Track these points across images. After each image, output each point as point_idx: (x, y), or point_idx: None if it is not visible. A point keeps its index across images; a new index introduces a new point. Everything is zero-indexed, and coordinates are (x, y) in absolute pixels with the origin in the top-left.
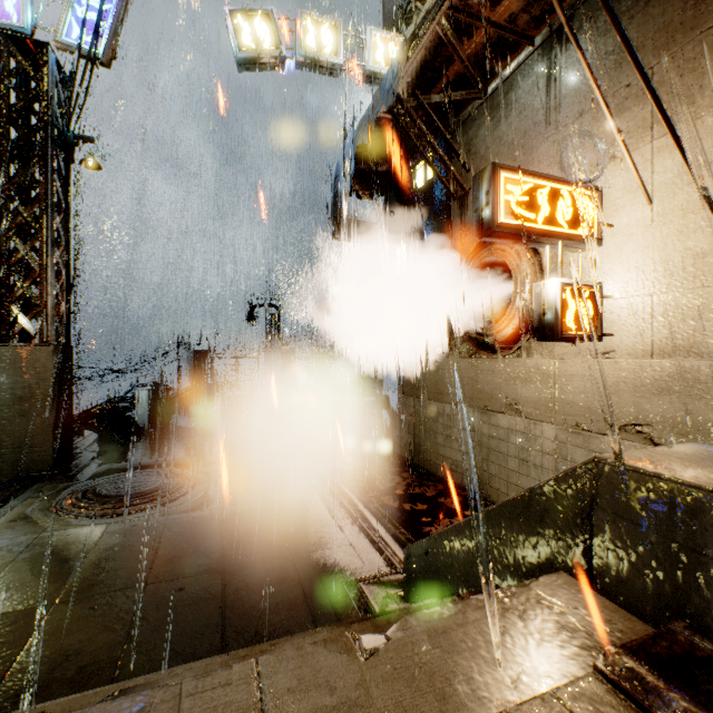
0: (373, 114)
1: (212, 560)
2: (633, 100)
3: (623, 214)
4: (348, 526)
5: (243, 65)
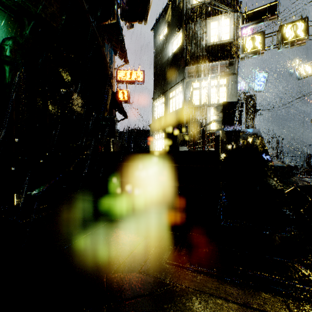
0: None
1: None
2: None
3: None
4: None
5: (300, 79)
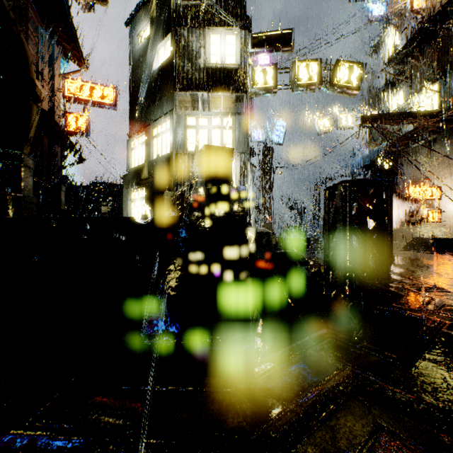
0: (372, 159)
1: None
2: (449, 166)
3: (447, 192)
4: None
5: (319, 134)
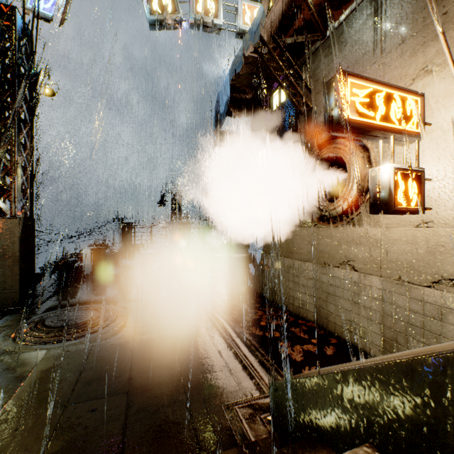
0: (244, 51)
1: (121, 383)
2: (449, 25)
3: (440, 114)
4: (225, 353)
5: (153, 25)
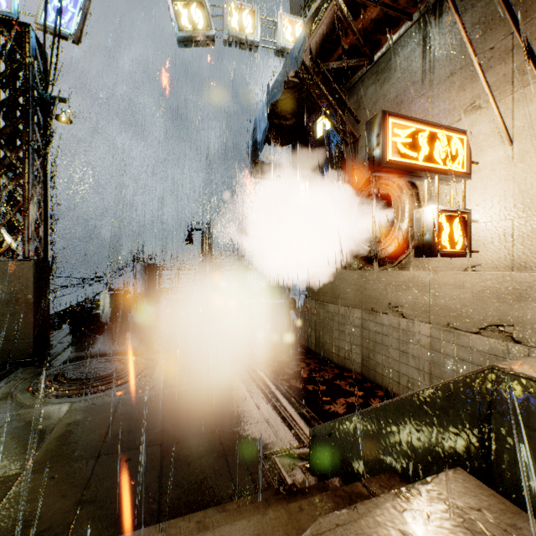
0: (283, 77)
1: (153, 435)
2: (496, 60)
3: (487, 153)
4: (263, 405)
5: (182, 42)
